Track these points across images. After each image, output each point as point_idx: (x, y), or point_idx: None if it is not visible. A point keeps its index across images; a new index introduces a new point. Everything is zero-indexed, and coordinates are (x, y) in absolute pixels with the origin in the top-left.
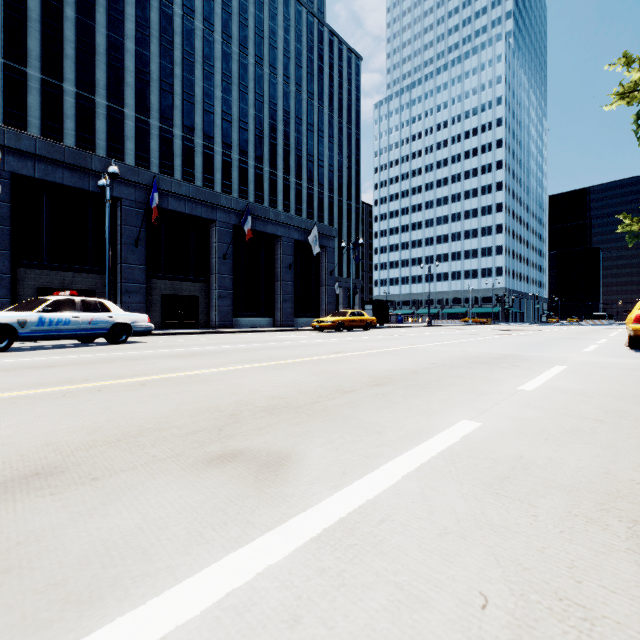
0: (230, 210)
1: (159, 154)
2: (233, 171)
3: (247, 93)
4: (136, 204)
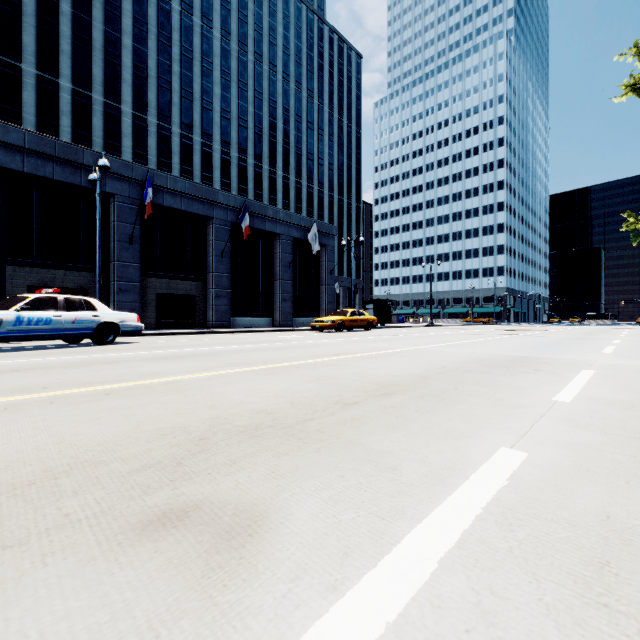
0: (227, 207)
1: (157, 152)
2: (232, 169)
3: (246, 90)
4: (130, 200)
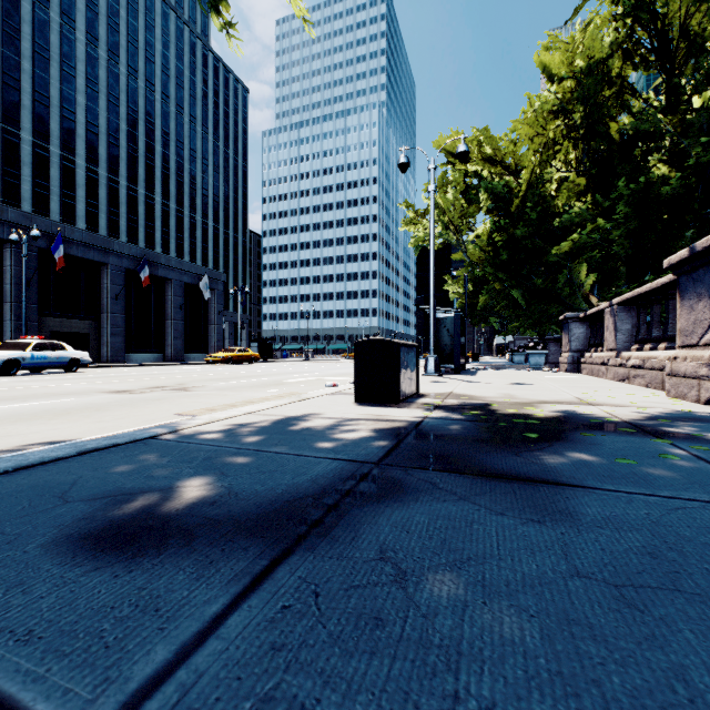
0: (122, 254)
1: (0, 159)
2: (100, 189)
3: (118, 105)
4: (28, 247)
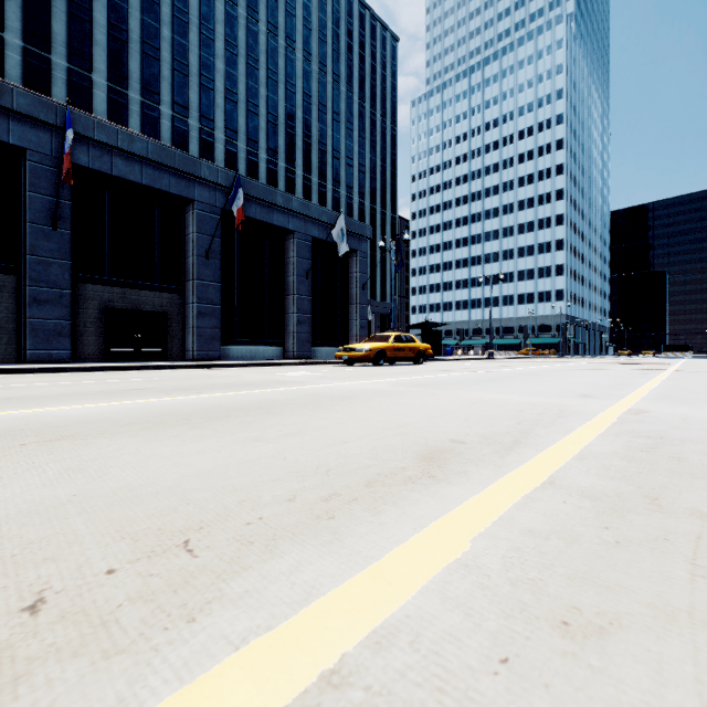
0: (216, 187)
1: None
2: (239, 165)
3: (257, 68)
4: (53, 161)
